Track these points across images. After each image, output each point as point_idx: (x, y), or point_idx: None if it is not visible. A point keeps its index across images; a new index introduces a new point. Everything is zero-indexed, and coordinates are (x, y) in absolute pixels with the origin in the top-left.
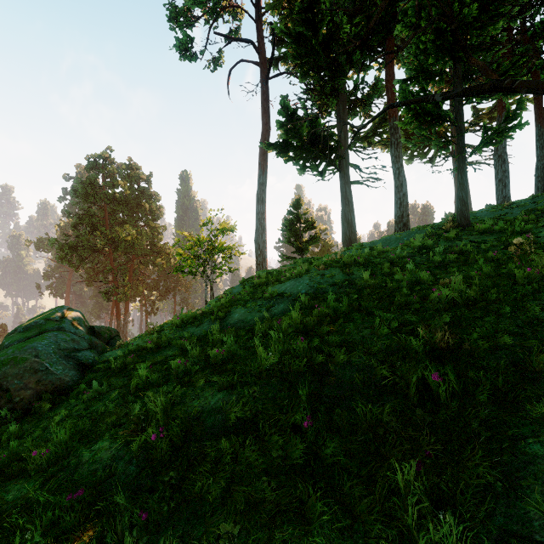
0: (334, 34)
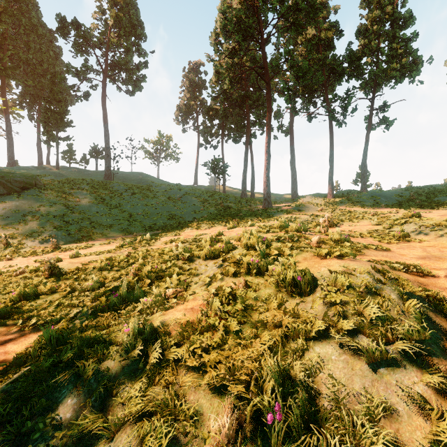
0: None
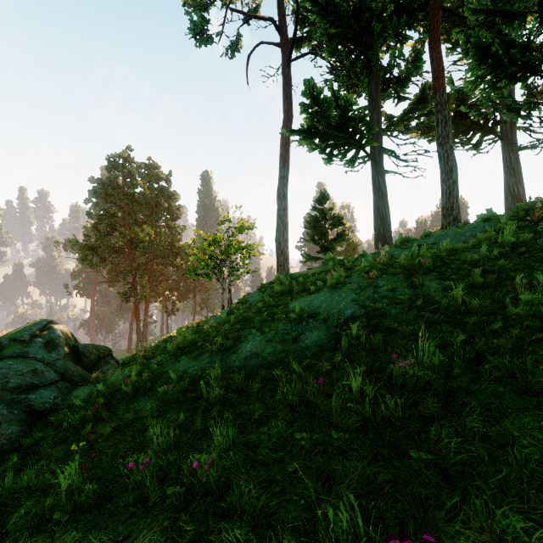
0: None
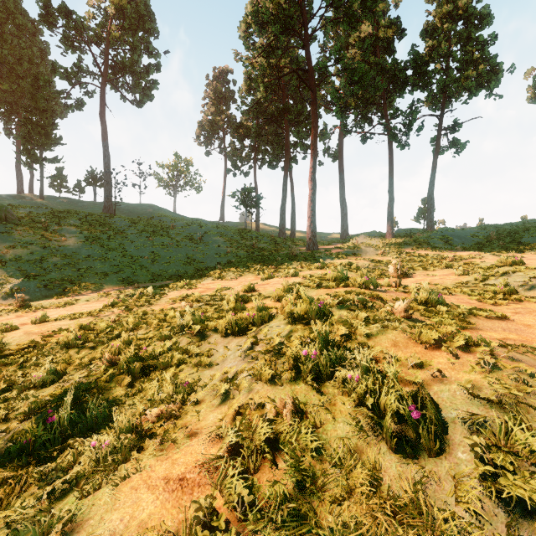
0: None
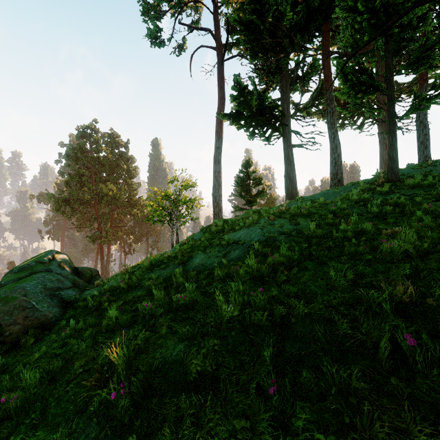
0: (279, 21)
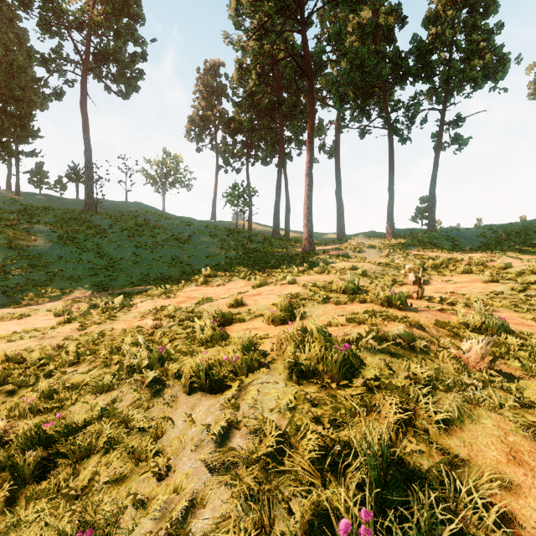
0: None
